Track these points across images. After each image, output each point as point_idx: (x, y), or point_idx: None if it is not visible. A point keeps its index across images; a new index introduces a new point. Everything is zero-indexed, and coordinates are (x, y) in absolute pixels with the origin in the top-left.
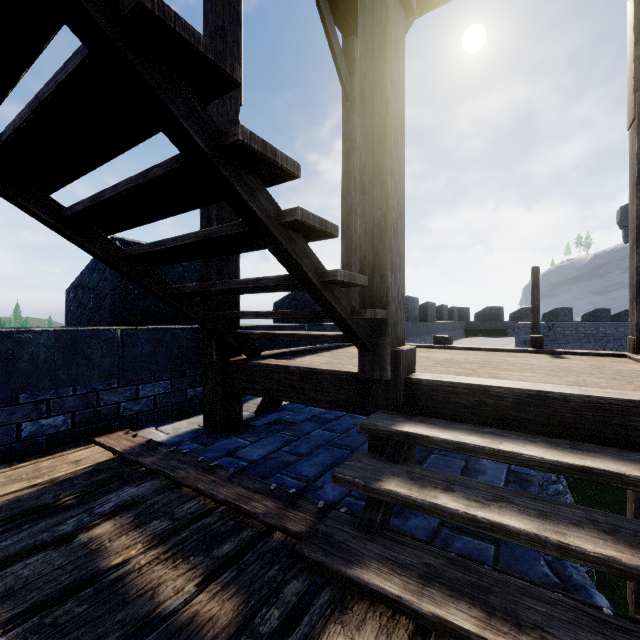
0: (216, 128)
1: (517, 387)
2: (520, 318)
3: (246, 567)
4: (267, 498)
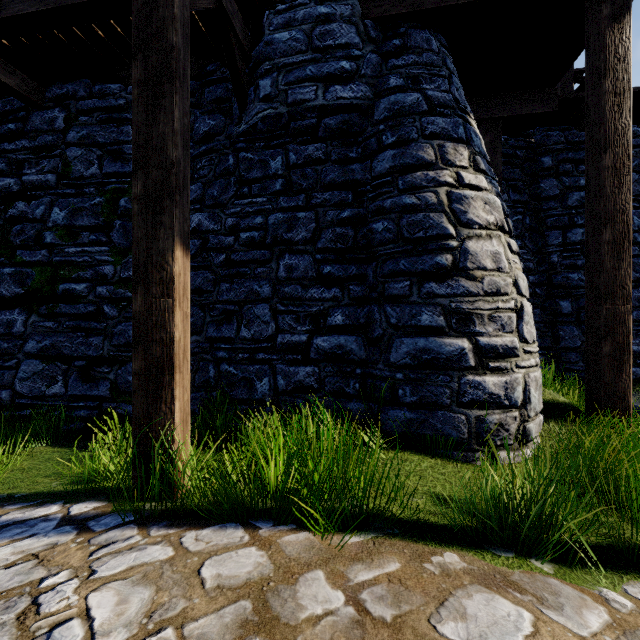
0: None
1: None
2: None
3: None
4: None
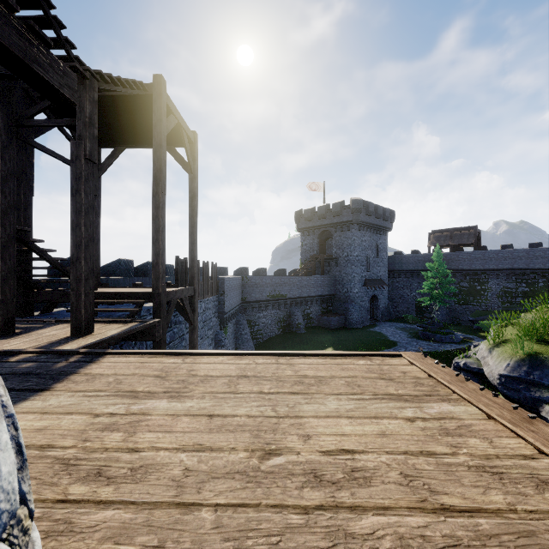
0: (39, 247)
1: (116, 291)
2: (239, 274)
3: (44, 324)
4: (48, 319)
